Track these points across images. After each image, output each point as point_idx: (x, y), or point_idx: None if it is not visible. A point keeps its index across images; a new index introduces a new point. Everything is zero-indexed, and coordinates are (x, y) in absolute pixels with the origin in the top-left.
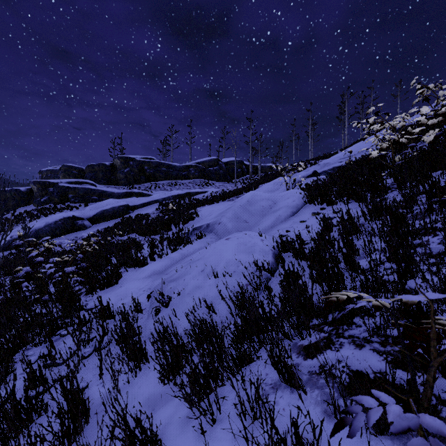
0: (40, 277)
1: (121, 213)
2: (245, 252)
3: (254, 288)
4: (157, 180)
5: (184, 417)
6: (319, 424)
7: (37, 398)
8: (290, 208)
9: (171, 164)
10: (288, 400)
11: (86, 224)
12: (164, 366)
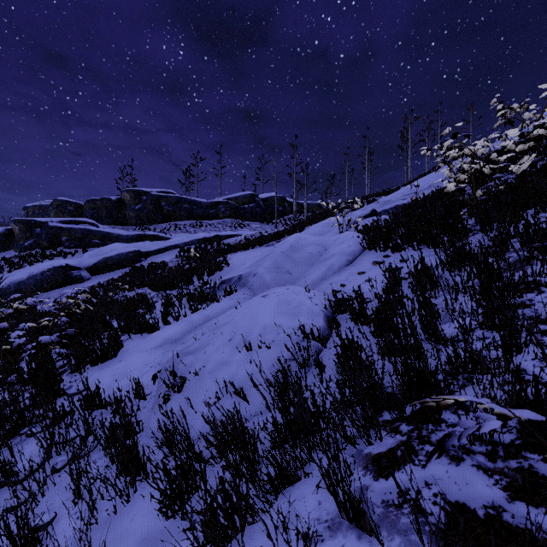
0: (4, 350)
1: (130, 261)
2: (288, 314)
3: (300, 364)
4: (178, 220)
5: None
6: None
7: None
8: (345, 255)
9: (196, 199)
10: None
11: (84, 276)
12: (166, 492)
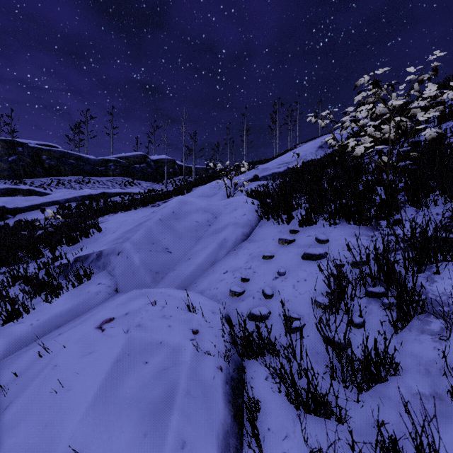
0: None
1: None
2: (138, 407)
3: None
4: (62, 175)
5: None
6: None
7: None
8: (240, 226)
9: (83, 155)
10: None
11: None
12: None
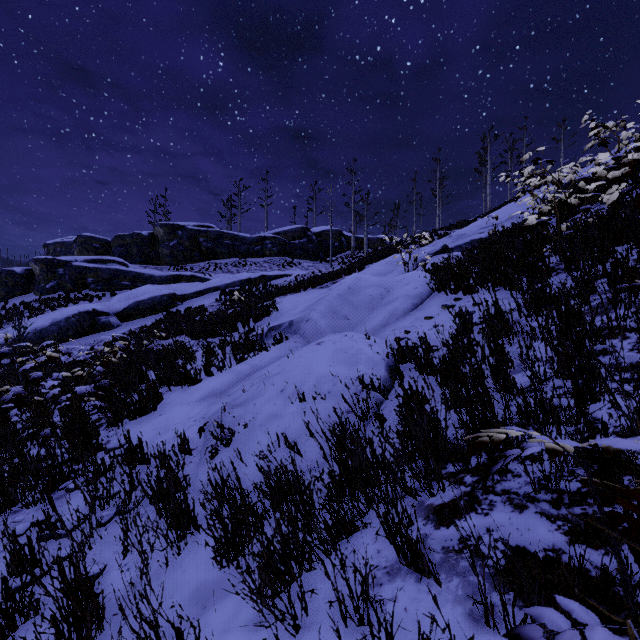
0: (37, 402)
1: (165, 306)
2: (345, 363)
3: (359, 416)
4: (218, 258)
5: (251, 621)
6: (462, 634)
7: (23, 591)
8: (410, 298)
9: (238, 234)
10: (412, 594)
11: (113, 322)
12: (221, 540)
